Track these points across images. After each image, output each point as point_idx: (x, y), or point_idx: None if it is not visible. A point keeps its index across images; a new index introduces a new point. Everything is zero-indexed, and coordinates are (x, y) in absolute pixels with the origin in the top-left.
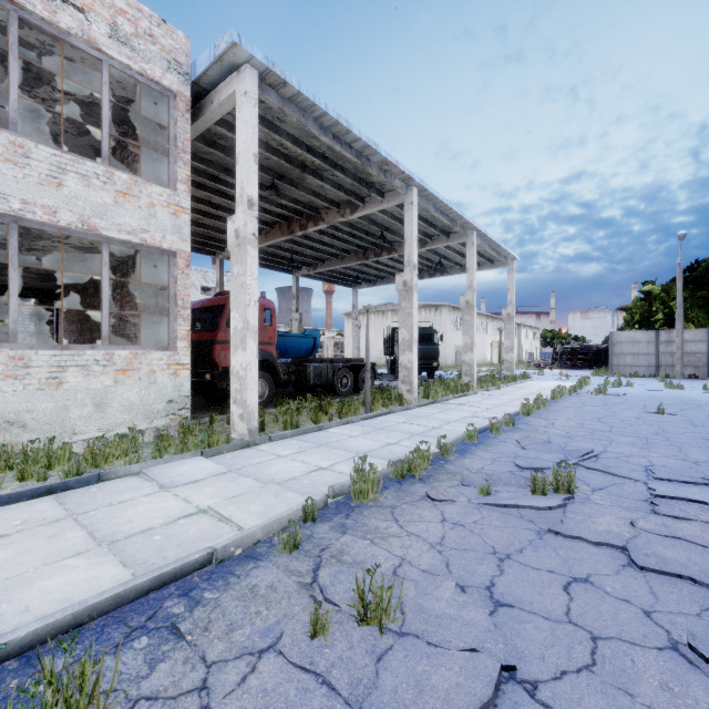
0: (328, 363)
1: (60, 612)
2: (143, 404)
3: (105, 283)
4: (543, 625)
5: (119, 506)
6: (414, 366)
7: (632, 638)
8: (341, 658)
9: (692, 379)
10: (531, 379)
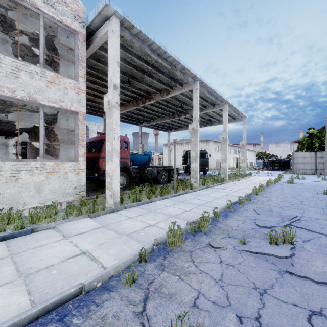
0: (155, 168)
1: None
2: (61, 189)
3: (41, 127)
4: None
5: (38, 249)
6: (198, 169)
7: None
8: None
9: None
10: (253, 175)
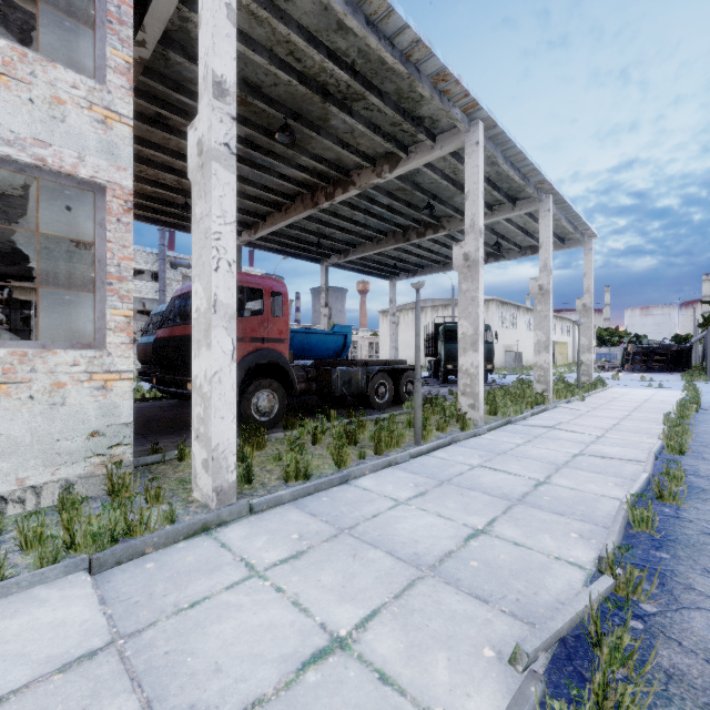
0: (360, 367)
1: None
2: (38, 442)
3: None
4: None
5: None
6: (480, 371)
7: None
8: None
9: None
10: (612, 385)
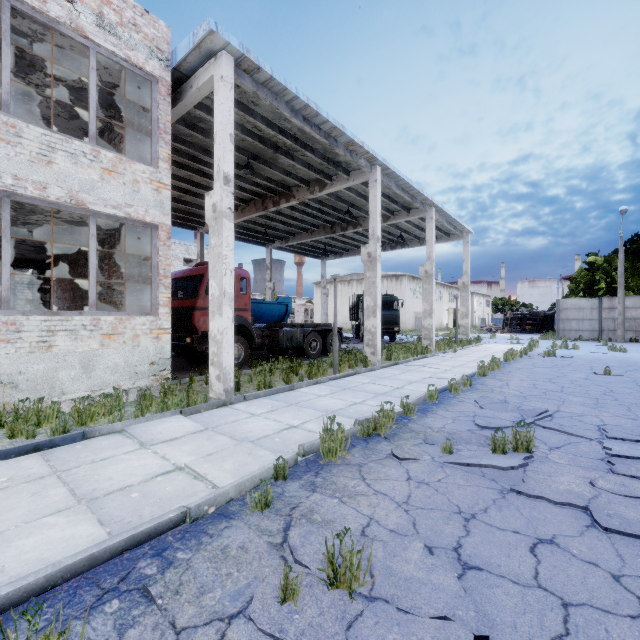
0: (299, 328)
1: (33, 574)
2: (127, 366)
3: (92, 253)
4: (512, 590)
5: (100, 463)
6: (378, 330)
7: (603, 605)
8: (311, 625)
9: (633, 342)
10: (484, 342)
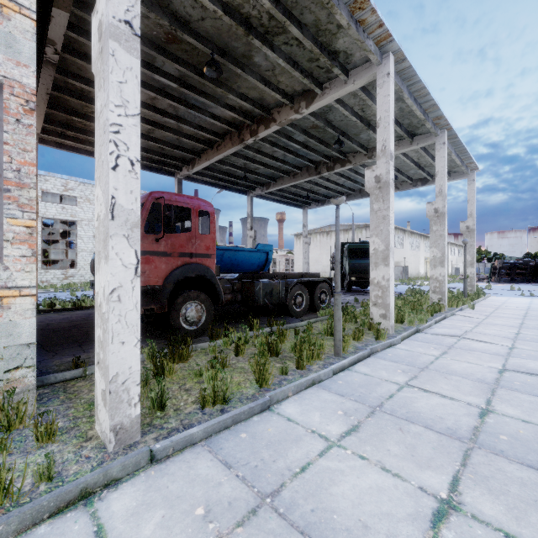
0: (280, 280)
1: None
2: None
3: None
4: None
5: None
6: (391, 284)
7: None
8: None
9: None
10: (490, 294)
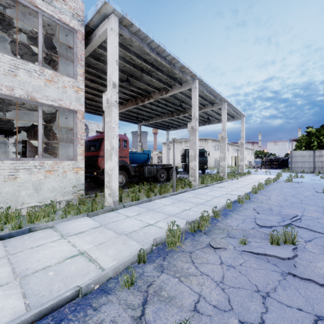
0: (154, 167)
1: None
2: (60, 188)
3: (40, 126)
4: None
5: (35, 249)
6: (197, 168)
7: None
8: None
9: None
10: (252, 174)
